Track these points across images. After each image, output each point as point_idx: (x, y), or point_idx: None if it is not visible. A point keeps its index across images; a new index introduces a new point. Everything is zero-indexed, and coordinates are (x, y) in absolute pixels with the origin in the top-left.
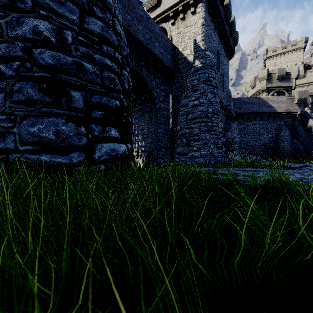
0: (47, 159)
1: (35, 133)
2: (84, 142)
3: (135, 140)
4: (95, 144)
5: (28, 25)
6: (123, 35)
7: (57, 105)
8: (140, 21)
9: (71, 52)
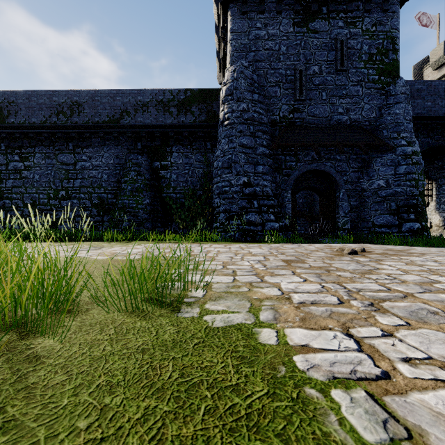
0: (383, 230)
1: (378, 221)
2: (397, 223)
3: (441, 209)
4: (402, 224)
5: (375, 184)
6: (419, 159)
7: (385, 210)
8: (444, 96)
9: (391, 187)
